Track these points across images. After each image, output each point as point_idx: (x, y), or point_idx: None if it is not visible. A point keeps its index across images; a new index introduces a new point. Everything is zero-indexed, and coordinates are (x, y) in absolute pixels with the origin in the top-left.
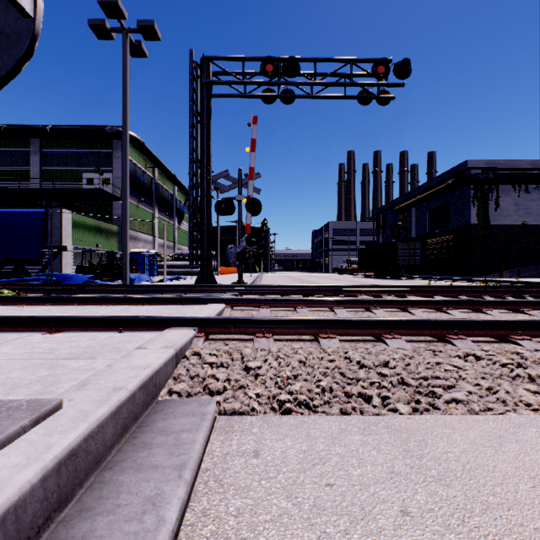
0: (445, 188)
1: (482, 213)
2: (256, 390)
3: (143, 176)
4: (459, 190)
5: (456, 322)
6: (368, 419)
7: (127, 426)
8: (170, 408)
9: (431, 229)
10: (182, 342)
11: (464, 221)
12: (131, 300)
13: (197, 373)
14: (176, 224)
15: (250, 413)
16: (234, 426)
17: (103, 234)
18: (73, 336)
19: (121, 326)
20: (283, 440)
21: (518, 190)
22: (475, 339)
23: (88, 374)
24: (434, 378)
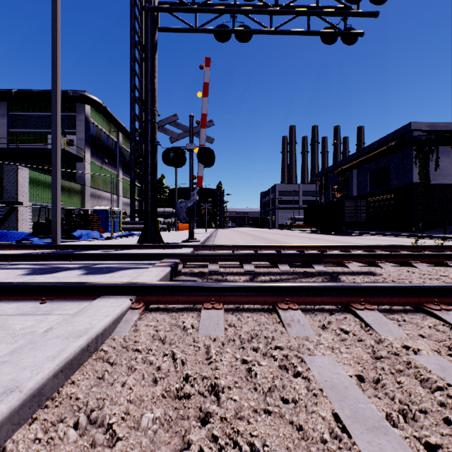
0: (387, 150)
1: (423, 172)
2: None
3: (107, 140)
4: (400, 152)
5: None
6: None
7: None
8: None
9: (372, 189)
10: None
11: (406, 180)
12: None
13: None
14: None
15: None
16: None
17: (65, 192)
18: None
19: None
20: None
21: None
22: None
23: None
24: None
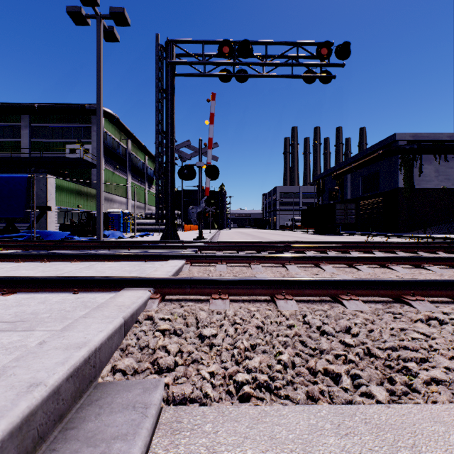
0: (376, 157)
1: (408, 178)
2: (210, 367)
3: (118, 147)
4: (388, 159)
5: (412, 282)
6: (340, 408)
7: (45, 433)
8: (109, 396)
9: (364, 193)
10: (134, 307)
11: (392, 185)
12: (97, 257)
13: (146, 344)
14: (147, 188)
15: (202, 403)
16: (183, 420)
17: (83, 196)
18: (25, 298)
19: (76, 287)
20: (242, 445)
21: (438, 159)
22: (430, 299)
23: (13, 355)
24: (403, 349)
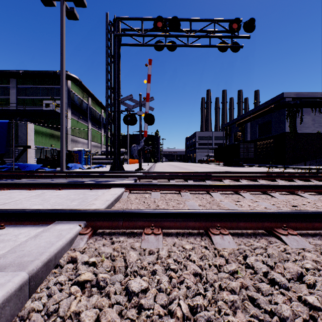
0: (269, 110)
1: (292, 125)
2: None
3: (81, 103)
4: (277, 111)
5: None
6: None
7: None
8: None
9: (260, 136)
10: (51, 252)
11: (281, 130)
12: (50, 185)
13: (54, 309)
14: (102, 132)
15: None
16: None
17: (55, 138)
18: None
19: (6, 220)
20: None
21: (314, 111)
22: None
23: None
24: None
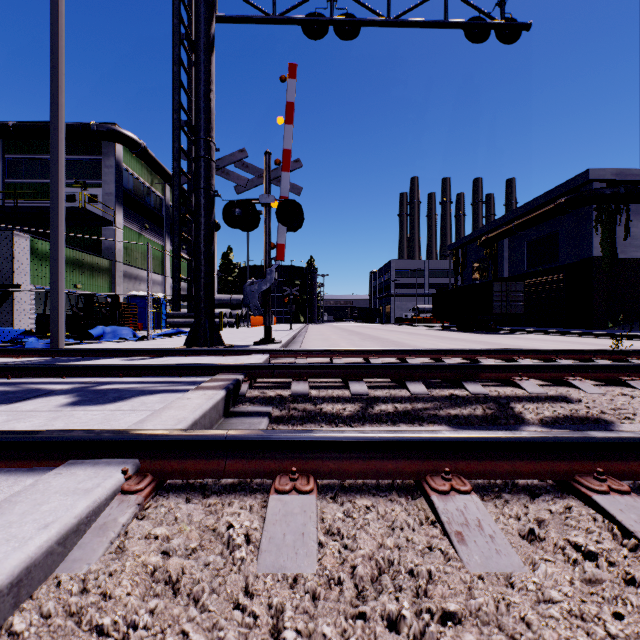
0: (555, 209)
1: (608, 242)
2: None
3: (148, 195)
4: (573, 212)
5: None
6: None
7: None
8: None
9: (531, 267)
10: None
11: (582, 254)
12: None
13: None
14: None
15: None
16: None
17: (85, 270)
18: None
19: None
20: None
21: None
22: None
23: None
24: None
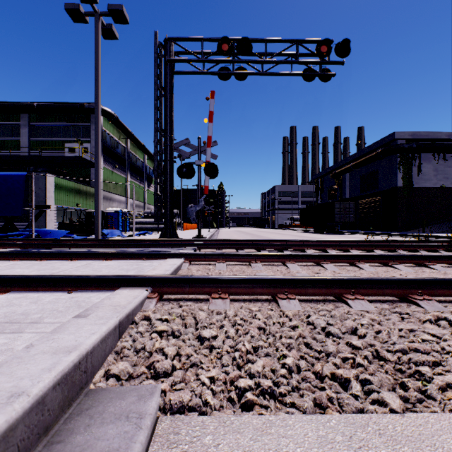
0: (374, 156)
1: (406, 177)
2: (210, 371)
3: (117, 146)
4: (387, 158)
5: (419, 281)
6: (351, 418)
7: (27, 449)
8: (100, 405)
9: (362, 192)
10: (130, 308)
11: (391, 184)
12: (94, 255)
13: (142, 346)
14: (146, 187)
15: (201, 412)
16: (181, 432)
17: (82, 195)
18: (17, 298)
19: (71, 286)
20: None
21: (437, 158)
22: (437, 298)
23: None
24: (415, 352)
